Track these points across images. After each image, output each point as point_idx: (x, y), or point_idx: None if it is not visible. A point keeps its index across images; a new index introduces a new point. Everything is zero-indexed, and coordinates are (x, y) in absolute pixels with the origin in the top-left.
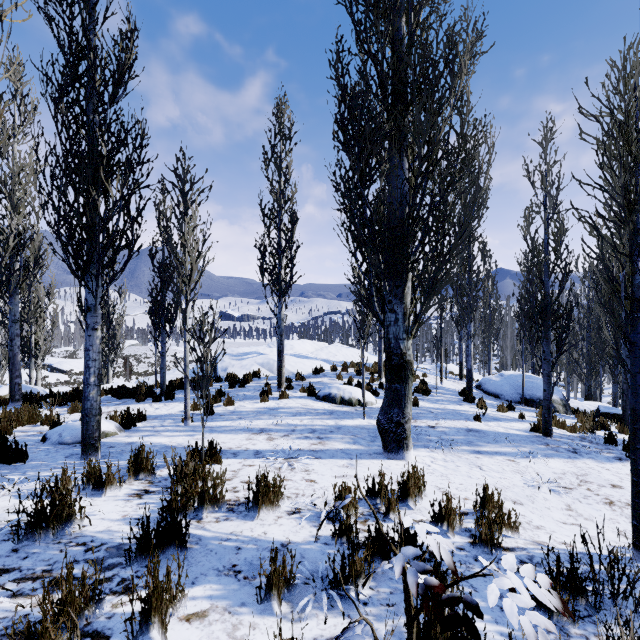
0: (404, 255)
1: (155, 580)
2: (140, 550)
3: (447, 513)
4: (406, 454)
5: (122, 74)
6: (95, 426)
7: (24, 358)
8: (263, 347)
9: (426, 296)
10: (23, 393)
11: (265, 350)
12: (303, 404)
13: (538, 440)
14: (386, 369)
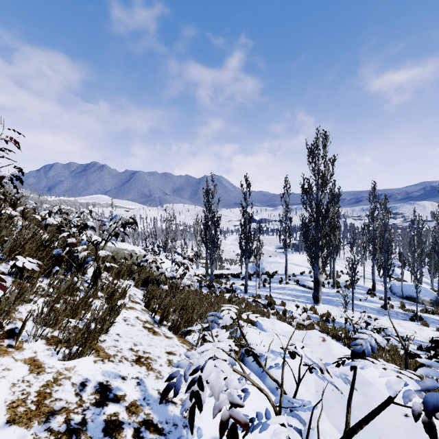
0: (317, 255)
1: (272, 305)
2: (267, 305)
3: (316, 312)
4: (319, 304)
5: (252, 216)
6: (247, 287)
7: (196, 259)
8: (278, 258)
9: (323, 265)
10: (208, 273)
11: (279, 260)
12: (294, 287)
13: (377, 310)
14: (314, 282)
